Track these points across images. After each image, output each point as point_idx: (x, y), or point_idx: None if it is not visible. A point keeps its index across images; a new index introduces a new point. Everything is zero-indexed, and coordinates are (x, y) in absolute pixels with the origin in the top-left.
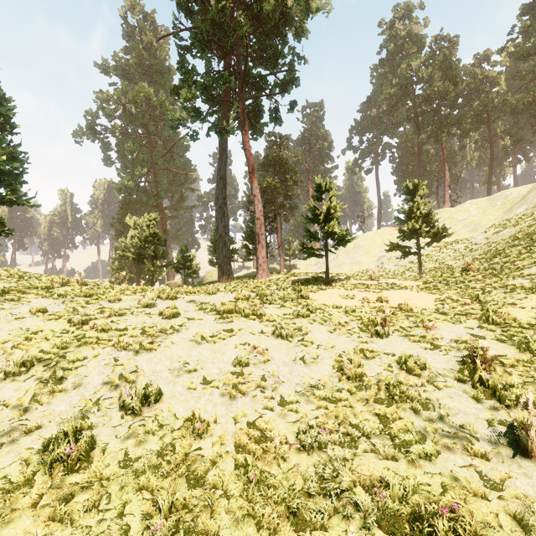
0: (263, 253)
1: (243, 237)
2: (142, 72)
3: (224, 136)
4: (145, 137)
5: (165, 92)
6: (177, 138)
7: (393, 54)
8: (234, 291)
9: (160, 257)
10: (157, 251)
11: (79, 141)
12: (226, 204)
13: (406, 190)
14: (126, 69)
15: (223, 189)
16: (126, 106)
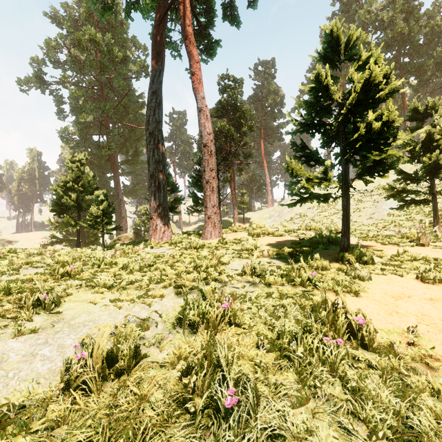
0: (213, 199)
1: (189, 182)
2: (94, 23)
3: (147, 0)
4: (98, 91)
5: (117, 44)
6: (131, 92)
7: (347, 5)
8: (133, 283)
9: (85, 208)
10: (80, 200)
11: (25, 90)
12: (161, 131)
13: (412, 114)
14: (79, 22)
15: (156, 109)
16: (73, 54)
